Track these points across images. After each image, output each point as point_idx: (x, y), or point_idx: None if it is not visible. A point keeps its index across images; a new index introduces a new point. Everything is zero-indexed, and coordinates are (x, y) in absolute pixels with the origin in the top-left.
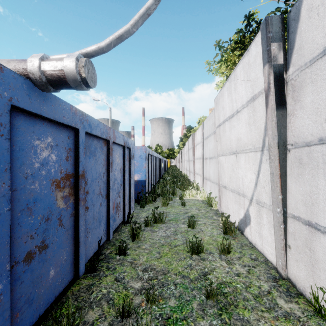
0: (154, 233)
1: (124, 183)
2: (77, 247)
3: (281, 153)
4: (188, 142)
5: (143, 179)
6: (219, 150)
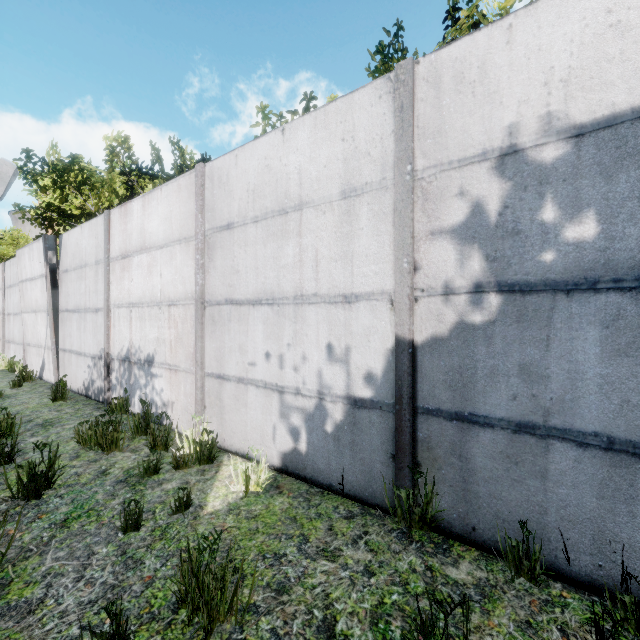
0: None
1: None
2: None
3: (55, 315)
4: None
5: None
6: (23, 307)
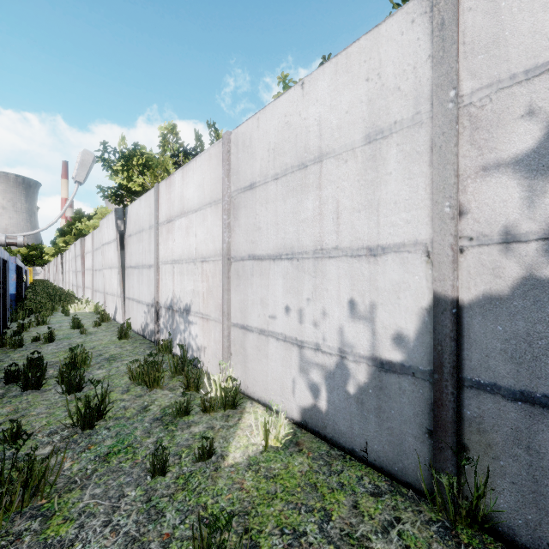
0: (40, 329)
1: (6, 292)
2: (0, 318)
3: (123, 270)
4: (75, 246)
5: (12, 292)
6: (103, 264)
